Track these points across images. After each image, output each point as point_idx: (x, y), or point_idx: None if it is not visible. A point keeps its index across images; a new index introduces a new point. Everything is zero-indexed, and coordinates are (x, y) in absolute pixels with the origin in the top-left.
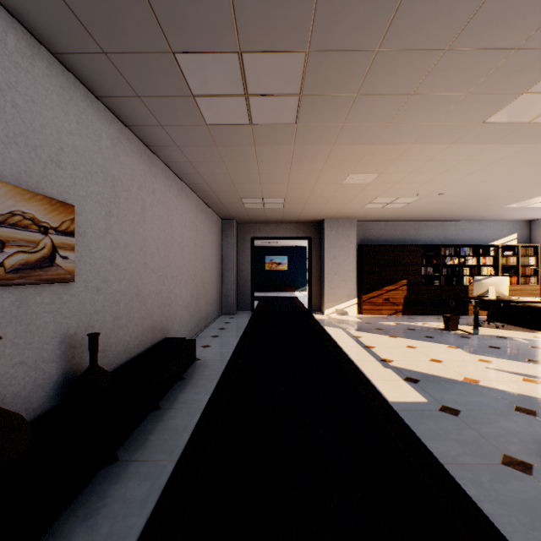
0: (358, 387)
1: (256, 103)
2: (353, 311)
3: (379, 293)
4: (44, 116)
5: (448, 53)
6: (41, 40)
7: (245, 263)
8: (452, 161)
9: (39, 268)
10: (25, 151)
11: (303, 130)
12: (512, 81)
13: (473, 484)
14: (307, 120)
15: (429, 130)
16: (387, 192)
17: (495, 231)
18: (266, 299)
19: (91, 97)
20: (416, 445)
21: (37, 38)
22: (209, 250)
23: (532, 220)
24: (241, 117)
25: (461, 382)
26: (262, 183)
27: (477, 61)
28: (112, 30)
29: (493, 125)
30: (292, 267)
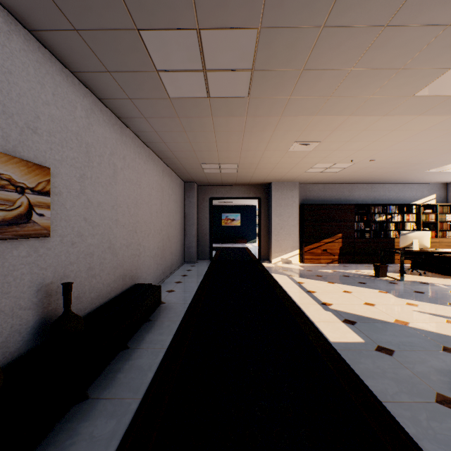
0: (303, 328)
1: (213, 78)
2: (296, 260)
3: (319, 245)
4: (21, 86)
5: (387, 30)
6: (18, 17)
7: (204, 219)
8: (384, 130)
9: (15, 224)
10: (2, 118)
11: (254, 103)
12: (443, 56)
13: (412, 423)
14: (258, 93)
15: (366, 103)
16: (326, 158)
17: (417, 192)
18: (222, 250)
19: (66, 72)
20: (357, 384)
21: (14, 15)
22: (173, 208)
23: (449, 182)
24: (200, 91)
25: (393, 324)
26: (219, 151)
27: (412, 37)
28: (82, 8)
29: (422, 98)
30: (244, 223)
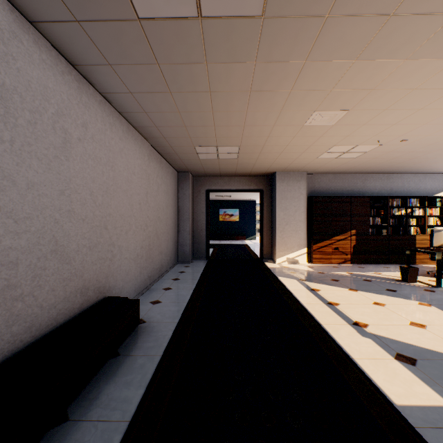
0: (343, 374)
1: None
2: (304, 260)
3: (329, 243)
4: None
5: None
6: None
7: (200, 214)
8: (442, 89)
9: None
10: None
11: (270, 30)
12: None
13: None
14: (278, 6)
15: (442, 29)
16: (348, 138)
17: (440, 183)
18: (220, 247)
19: None
20: None
21: None
22: (163, 201)
23: None
24: (185, 1)
25: None
26: (216, 126)
27: None
28: None
29: None
30: (242, 218)
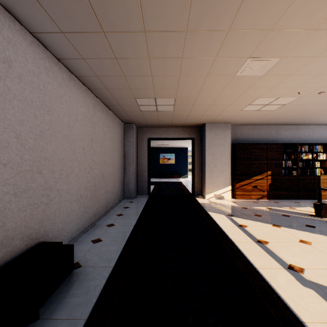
0: None
1: None
2: (228, 196)
3: (249, 182)
4: None
5: None
6: None
7: (143, 158)
8: None
9: None
10: None
11: None
12: None
13: None
14: None
15: None
16: (272, 89)
17: None
18: (160, 184)
19: None
20: None
21: None
22: (110, 146)
23: None
24: None
25: None
26: (153, 76)
27: None
28: None
29: None
30: (177, 161)
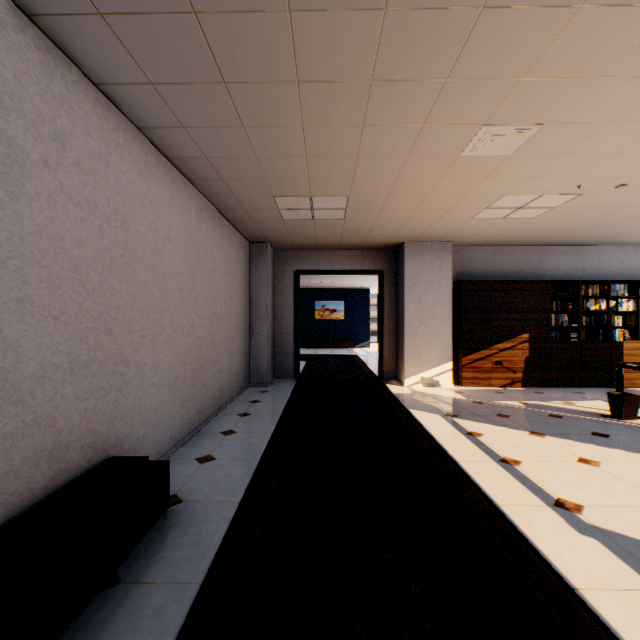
0: (568, 633)
1: None
2: (448, 380)
3: (488, 354)
4: None
5: None
6: None
7: (285, 308)
8: None
9: None
10: None
11: None
12: None
13: None
14: None
15: None
16: (529, 181)
17: None
18: (316, 359)
19: None
20: None
21: None
22: (225, 287)
23: None
24: None
25: None
26: (309, 158)
27: None
28: None
29: None
30: (350, 315)
